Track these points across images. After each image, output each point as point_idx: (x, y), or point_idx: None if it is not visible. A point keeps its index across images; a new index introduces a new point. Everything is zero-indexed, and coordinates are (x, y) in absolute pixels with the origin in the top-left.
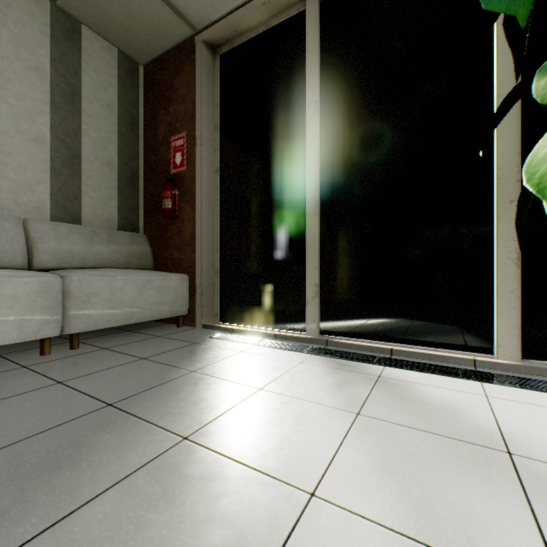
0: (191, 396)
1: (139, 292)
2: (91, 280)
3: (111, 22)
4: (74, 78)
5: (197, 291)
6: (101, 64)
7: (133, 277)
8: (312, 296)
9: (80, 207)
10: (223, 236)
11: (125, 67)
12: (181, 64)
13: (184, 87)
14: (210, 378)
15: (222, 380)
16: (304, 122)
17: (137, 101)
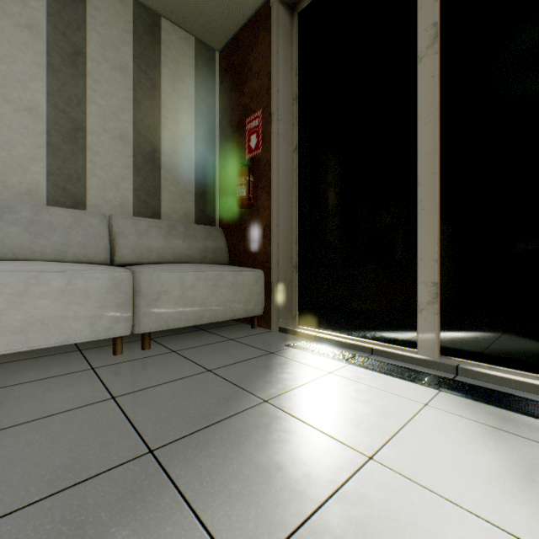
0: (259, 454)
1: (211, 289)
2: (162, 276)
3: (187, 6)
4: (154, 72)
5: (272, 289)
6: (179, 55)
7: (205, 272)
8: (428, 299)
9: (160, 201)
10: (302, 224)
11: (201, 55)
12: (256, 36)
13: (259, 60)
14: (288, 418)
15: (306, 426)
16: (414, 60)
17: (213, 89)
